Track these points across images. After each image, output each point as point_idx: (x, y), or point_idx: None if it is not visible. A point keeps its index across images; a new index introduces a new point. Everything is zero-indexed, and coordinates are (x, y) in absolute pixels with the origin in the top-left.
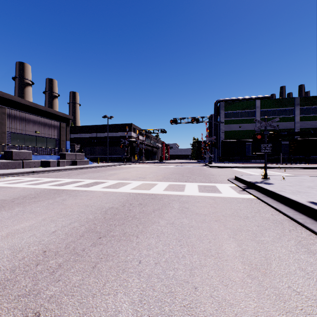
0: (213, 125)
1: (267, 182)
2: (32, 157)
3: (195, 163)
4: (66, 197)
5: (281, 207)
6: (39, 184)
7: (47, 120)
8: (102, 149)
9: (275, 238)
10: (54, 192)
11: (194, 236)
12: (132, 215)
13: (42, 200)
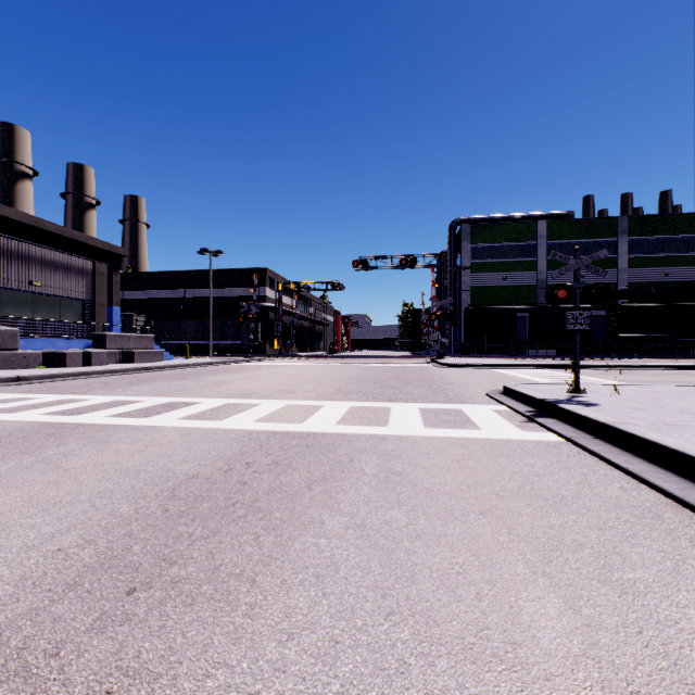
0: (447, 274)
1: (582, 400)
2: (22, 344)
3: (409, 357)
4: (75, 448)
5: (640, 466)
6: (20, 410)
7: (62, 256)
8: (198, 327)
9: (665, 571)
10: (49, 433)
11: (430, 571)
12: (246, 499)
13: (3, 456)
